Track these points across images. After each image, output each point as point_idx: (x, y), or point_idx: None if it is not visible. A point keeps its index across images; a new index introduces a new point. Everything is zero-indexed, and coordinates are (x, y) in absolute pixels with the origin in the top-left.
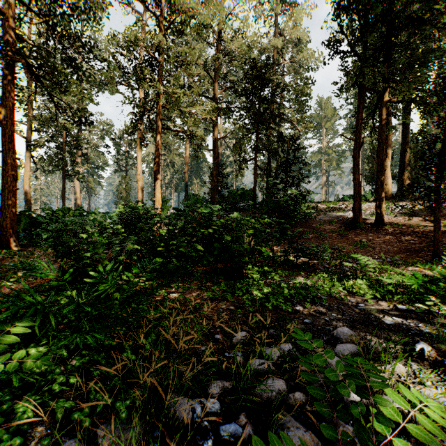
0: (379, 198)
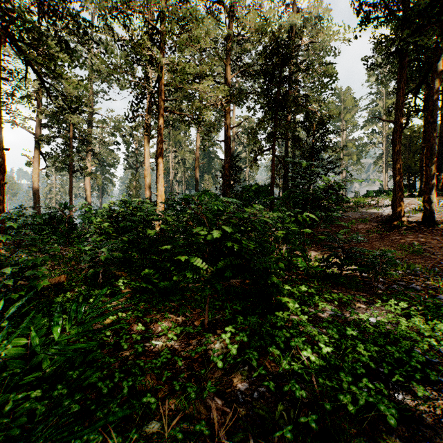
0: (428, 191)
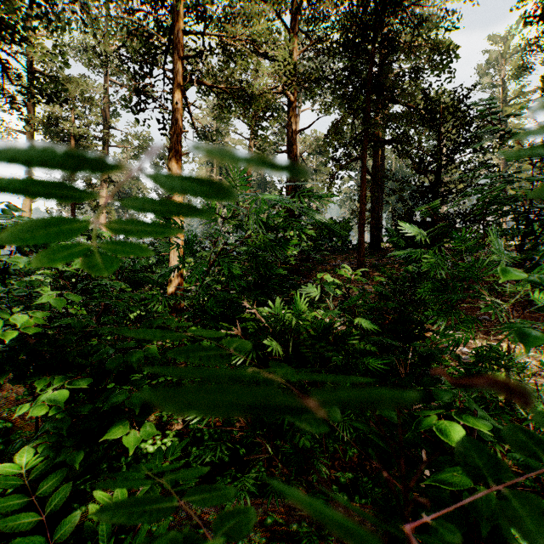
0: None
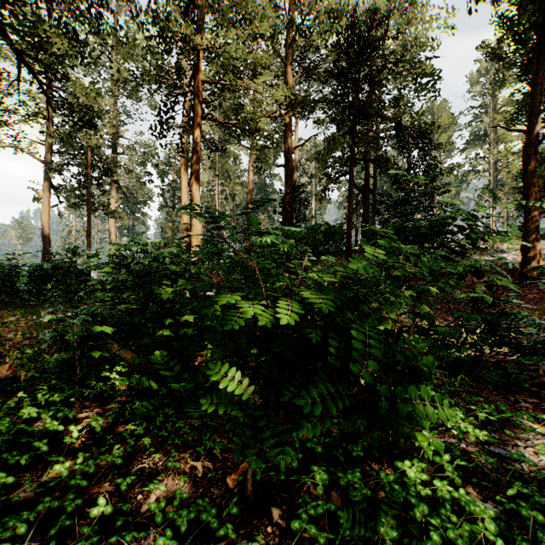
0: None
